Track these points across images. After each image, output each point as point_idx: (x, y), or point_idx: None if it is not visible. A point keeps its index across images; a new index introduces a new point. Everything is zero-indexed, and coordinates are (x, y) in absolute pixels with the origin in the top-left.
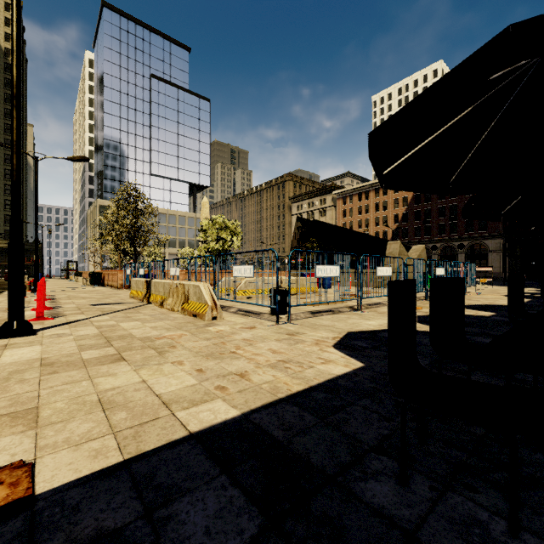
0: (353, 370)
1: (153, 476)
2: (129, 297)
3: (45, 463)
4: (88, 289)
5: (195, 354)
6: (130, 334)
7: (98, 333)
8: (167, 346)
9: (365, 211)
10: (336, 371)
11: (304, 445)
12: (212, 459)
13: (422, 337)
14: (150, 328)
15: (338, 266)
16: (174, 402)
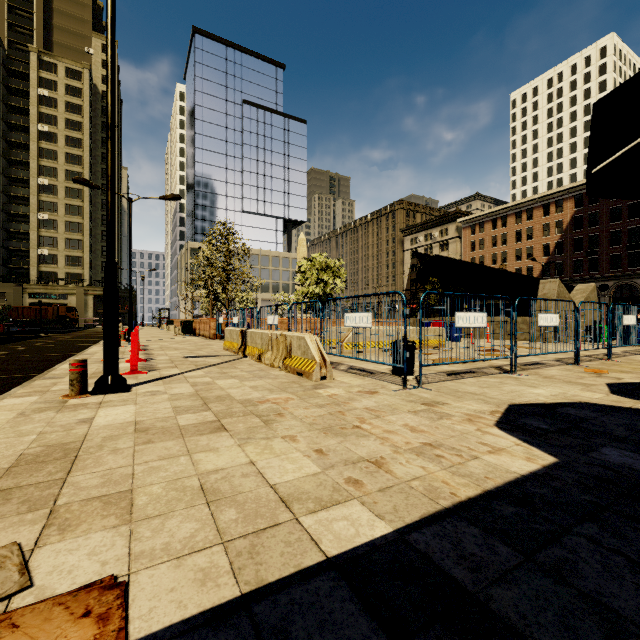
0: (542, 467)
1: (286, 634)
2: (223, 348)
3: (141, 584)
4: (180, 339)
5: (310, 427)
6: (228, 395)
7: (193, 392)
8: (272, 413)
9: (501, 241)
10: (515, 466)
11: (515, 608)
12: (370, 614)
13: (632, 418)
14: (249, 388)
15: (485, 313)
16: (295, 499)
